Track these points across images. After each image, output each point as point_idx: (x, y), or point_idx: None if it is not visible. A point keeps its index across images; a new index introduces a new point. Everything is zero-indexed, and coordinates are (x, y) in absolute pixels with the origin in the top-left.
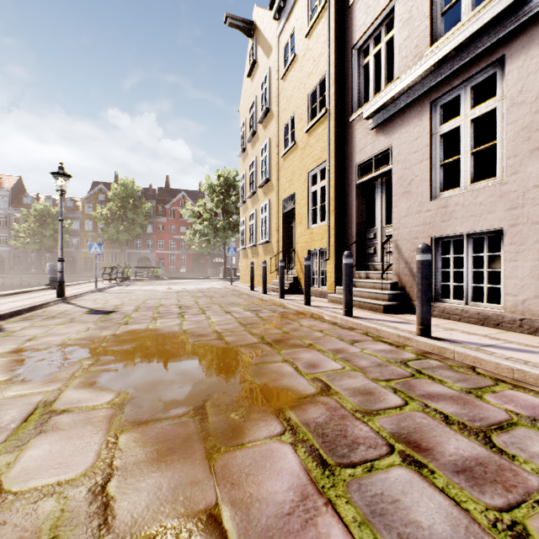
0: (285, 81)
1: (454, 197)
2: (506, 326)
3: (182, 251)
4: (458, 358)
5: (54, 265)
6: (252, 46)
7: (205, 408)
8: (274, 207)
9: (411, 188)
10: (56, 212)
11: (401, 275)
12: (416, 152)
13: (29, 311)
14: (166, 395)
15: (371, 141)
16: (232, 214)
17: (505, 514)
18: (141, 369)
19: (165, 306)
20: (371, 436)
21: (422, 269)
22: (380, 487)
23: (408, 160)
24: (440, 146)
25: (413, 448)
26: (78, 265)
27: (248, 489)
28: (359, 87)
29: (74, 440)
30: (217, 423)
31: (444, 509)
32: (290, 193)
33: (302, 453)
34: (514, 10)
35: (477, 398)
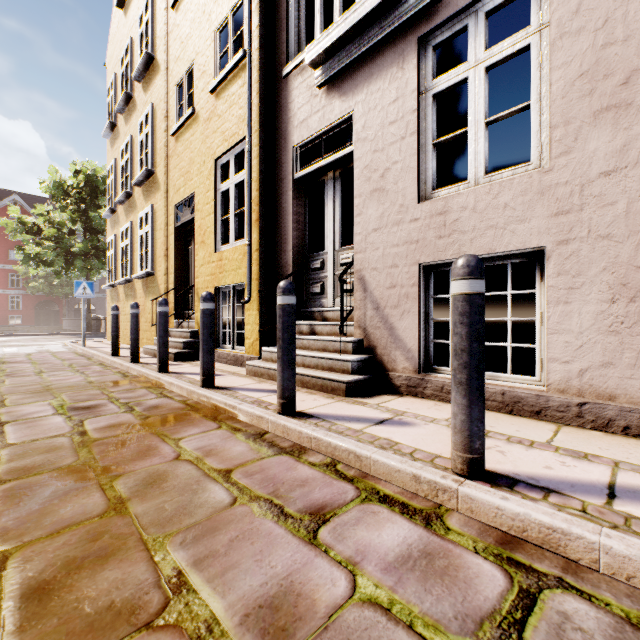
0: (179, 10)
1: (459, 196)
2: (553, 415)
3: (13, 290)
4: (615, 569)
5: None
6: None
7: None
8: (161, 217)
9: (386, 182)
10: None
11: (369, 328)
12: (394, 122)
13: None
14: None
15: (319, 108)
16: (101, 234)
17: None
18: None
19: None
20: None
21: (471, 316)
22: None
23: (381, 136)
24: (433, 113)
25: None
26: None
27: None
28: (298, 22)
29: None
30: None
31: None
32: (186, 194)
33: None
34: None
35: None
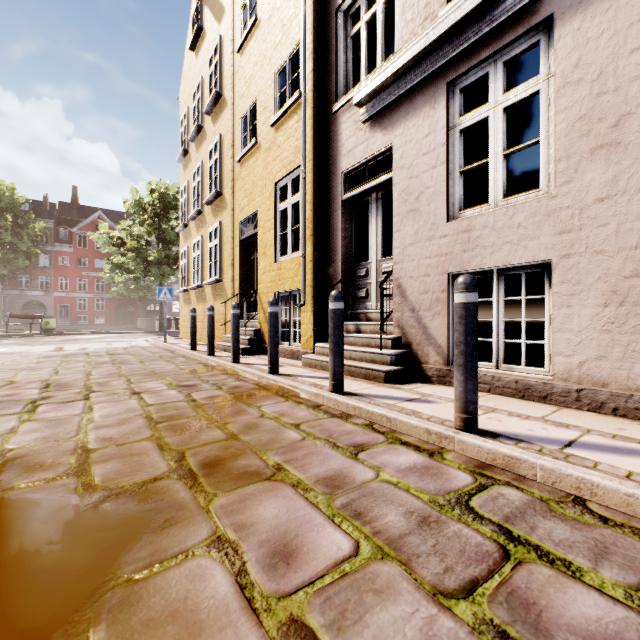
0: (243, 55)
1: (481, 217)
2: (557, 399)
3: (99, 294)
4: (545, 478)
5: None
6: (196, 7)
7: None
8: (228, 232)
9: (420, 204)
10: None
11: (405, 328)
12: (427, 153)
13: None
14: None
15: (364, 140)
16: (171, 244)
17: None
18: None
19: (16, 385)
20: None
21: (466, 318)
22: None
23: (416, 165)
24: (460, 146)
25: None
26: None
27: None
28: (345, 65)
29: None
30: None
31: None
32: (249, 212)
33: None
34: None
35: None
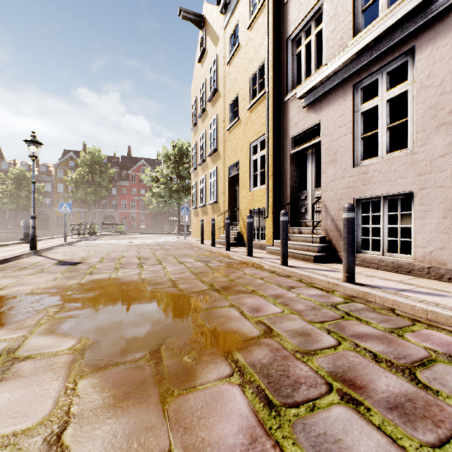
0: (231, 66)
1: (373, 165)
2: (416, 273)
3: (142, 210)
4: (379, 301)
5: (28, 222)
6: (202, 36)
7: (160, 351)
8: (221, 173)
9: (337, 157)
10: (30, 176)
11: (328, 231)
12: (341, 126)
13: (2, 262)
14: (124, 340)
15: (303, 118)
16: (185, 179)
17: (438, 450)
18: (103, 315)
19: (126, 257)
20: (311, 376)
21: (348, 226)
22: (322, 426)
23: (334, 133)
24: (361, 122)
25: (349, 386)
26: (51, 222)
27: (200, 433)
28: (293, 72)
29: (34, 388)
30: (171, 366)
31: (383, 448)
32: (234, 161)
33: (250, 394)
34: (423, 8)
35: (399, 337)
